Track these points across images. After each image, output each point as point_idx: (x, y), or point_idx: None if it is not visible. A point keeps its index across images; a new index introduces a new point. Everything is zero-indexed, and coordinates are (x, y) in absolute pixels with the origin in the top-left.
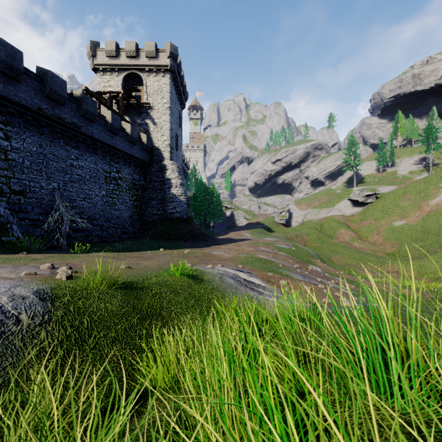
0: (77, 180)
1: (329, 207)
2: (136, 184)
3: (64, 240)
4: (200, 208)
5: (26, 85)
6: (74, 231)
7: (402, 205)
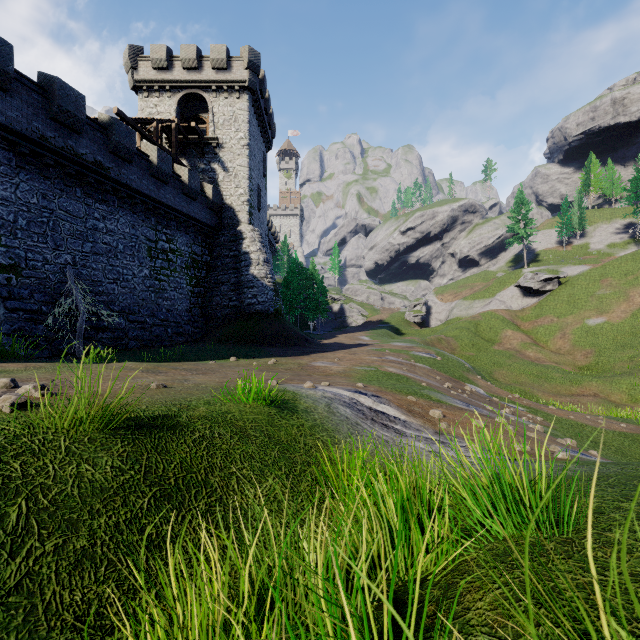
0: (103, 252)
1: (487, 298)
2: (197, 260)
3: (80, 344)
4: (295, 299)
5: (20, 98)
6: (98, 329)
7: (600, 294)
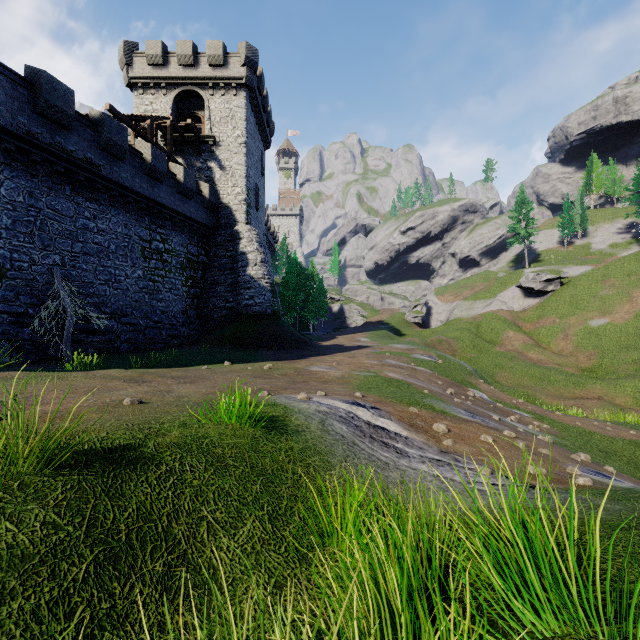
0: (94, 252)
1: (488, 298)
2: (193, 260)
3: (67, 348)
4: (293, 300)
5: (4, 92)
6: (89, 332)
7: (603, 294)
